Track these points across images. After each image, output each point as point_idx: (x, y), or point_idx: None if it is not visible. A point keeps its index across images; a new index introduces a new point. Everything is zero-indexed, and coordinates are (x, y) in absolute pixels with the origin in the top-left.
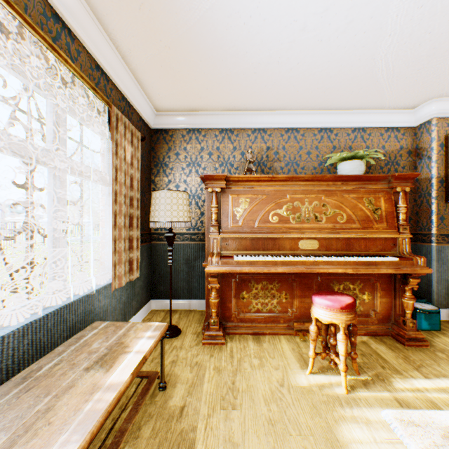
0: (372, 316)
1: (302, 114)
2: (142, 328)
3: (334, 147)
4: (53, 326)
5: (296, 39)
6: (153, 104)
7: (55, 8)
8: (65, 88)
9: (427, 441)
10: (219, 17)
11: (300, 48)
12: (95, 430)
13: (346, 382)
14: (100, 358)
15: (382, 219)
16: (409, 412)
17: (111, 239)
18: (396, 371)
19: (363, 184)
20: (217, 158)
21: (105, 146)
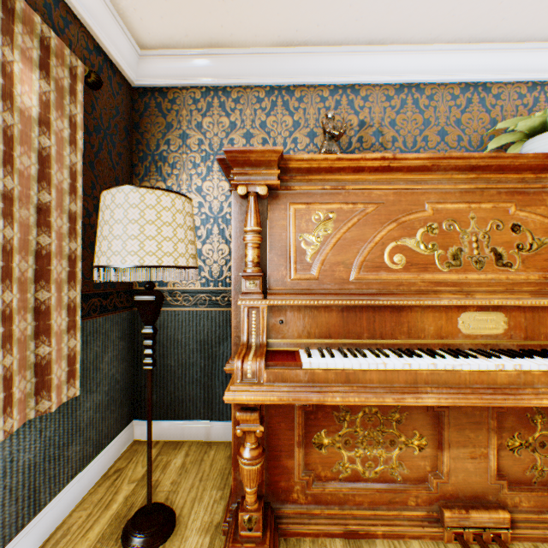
0: None
1: (431, 53)
2: None
3: (492, 121)
4: None
5: None
6: (127, 22)
7: None
8: None
9: None
10: None
11: None
12: None
13: None
14: None
15: None
16: None
17: None
18: None
19: None
20: (261, 145)
21: None
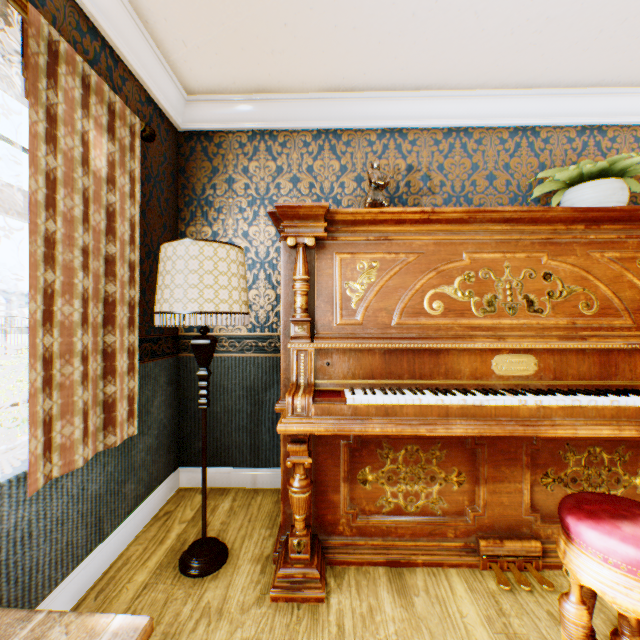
0: None
1: (478, 98)
2: None
3: (541, 166)
4: None
5: None
6: (176, 72)
7: None
8: None
9: None
10: None
11: None
12: None
13: None
14: None
15: None
16: None
17: None
18: None
19: (635, 228)
20: (308, 189)
21: None
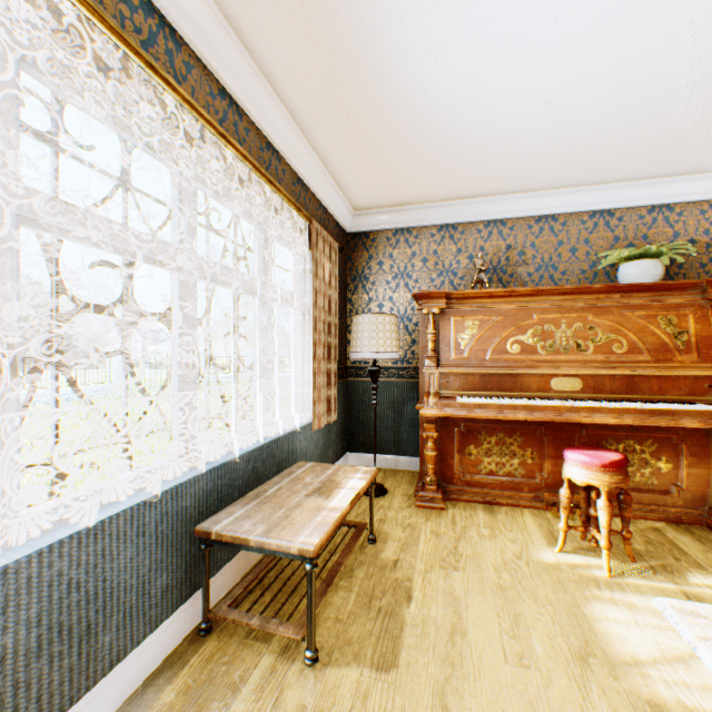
0: (674, 494)
1: (561, 194)
2: (351, 470)
3: (616, 238)
4: (266, 458)
5: (541, 113)
6: (351, 203)
7: (268, 137)
8: (274, 214)
9: (711, 632)
10: (437, 108)
11: (548, 121)
12: (329, 533)
13: (612, 566)
14: (316, 489)
15: (690, 348)
16: (696, 604)
17: (307, 373)
18: (696, 565)
19: (657, 295)
20: (433, 266)
21: (299, 264)
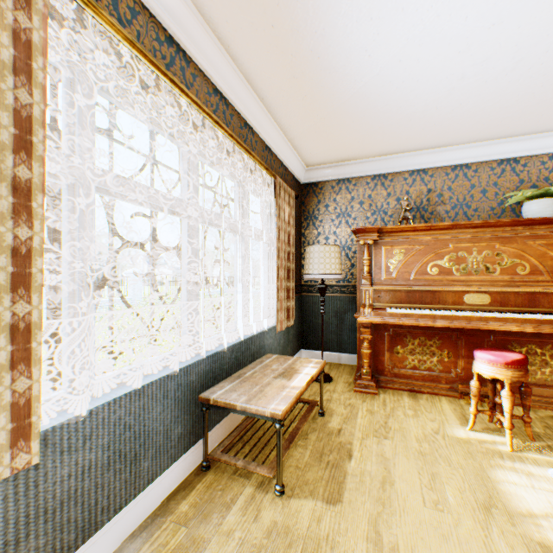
0: None
1: (473, 147)
2: (305, 361)
3: (520, 181)
4: (244, 350)
5: (454, 87)
6: (304, 161)
7: (245, 119)
8: (249, 174)
9: None
10: (371, 89)
11: (461, 92)
12: (291, 403)
13: (514, 443)
14: (281, 373)
15: None
16: None
17: (272, 289)
18: None
19: None
20: (368, 207)
21: (266, 208)
